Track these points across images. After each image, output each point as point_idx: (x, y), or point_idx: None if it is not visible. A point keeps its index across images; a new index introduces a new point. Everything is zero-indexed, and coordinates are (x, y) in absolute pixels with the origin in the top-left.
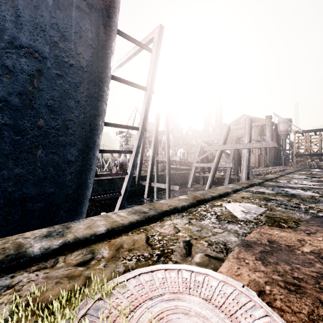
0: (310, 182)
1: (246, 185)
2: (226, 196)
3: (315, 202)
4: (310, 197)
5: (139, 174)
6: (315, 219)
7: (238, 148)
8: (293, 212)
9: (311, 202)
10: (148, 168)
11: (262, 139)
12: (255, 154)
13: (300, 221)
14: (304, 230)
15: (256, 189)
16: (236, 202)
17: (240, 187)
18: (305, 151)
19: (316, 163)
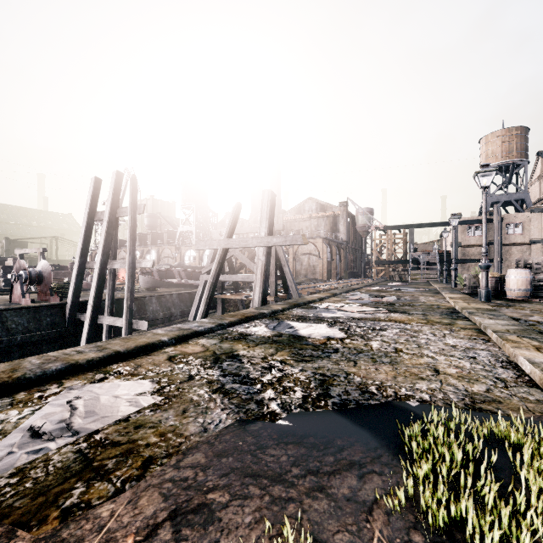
0: (360, 306)
1: (233, 319)
2: (139, 356)
3: (312, 358)
4: (320, 343)
5: (73, 299)
6: (222, 439)
7: (251, 245)
8: (217, 404)
9: (304, 359)
10: (138, 284)
11: (333, 236)
12: (323, 260)
13: (170, 454)
14: (75, 538)
15: (250, 326)
16: (122, 378)
17: (210, 326)
18: (387, 256)
19: (398, 273)
